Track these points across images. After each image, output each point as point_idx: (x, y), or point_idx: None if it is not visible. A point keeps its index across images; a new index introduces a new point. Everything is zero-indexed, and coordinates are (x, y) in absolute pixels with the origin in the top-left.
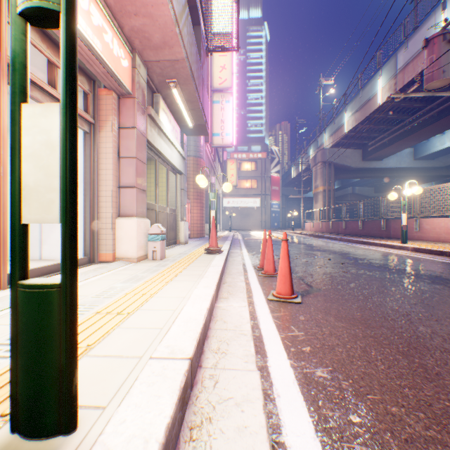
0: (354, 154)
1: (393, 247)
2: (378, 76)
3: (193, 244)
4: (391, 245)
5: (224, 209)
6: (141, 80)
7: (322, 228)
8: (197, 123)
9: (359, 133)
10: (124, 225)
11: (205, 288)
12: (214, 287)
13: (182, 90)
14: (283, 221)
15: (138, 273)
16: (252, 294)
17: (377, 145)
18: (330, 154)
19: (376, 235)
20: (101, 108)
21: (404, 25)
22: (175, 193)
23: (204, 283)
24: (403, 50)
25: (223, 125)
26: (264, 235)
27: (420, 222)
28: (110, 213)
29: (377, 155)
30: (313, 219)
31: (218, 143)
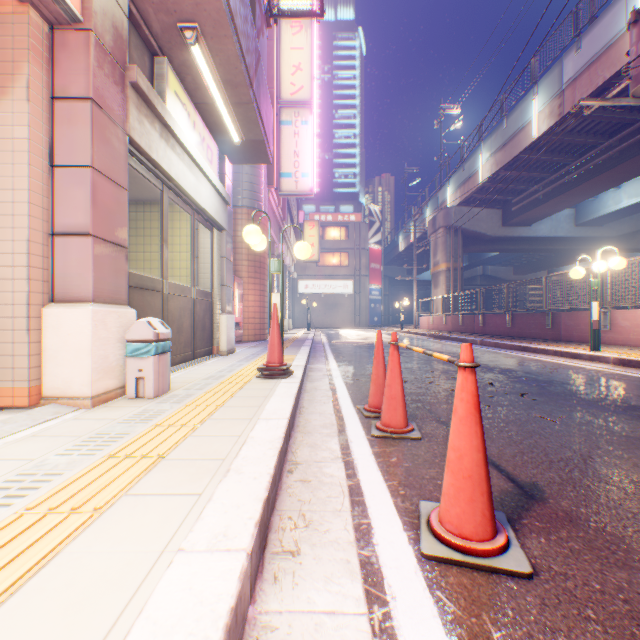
0: (490, 216)
1: (578, 356)
2: (533, 96)
3: (242, 354)
4: (574, 354)
5: (300, 297)
6: (111, 0)
7: (447, 325)
8: (249, 136)
9: (500, 185)
10: (62, 321)
11: (213, 554)
12: (246, 540)
13: (212, 53)
14: (386, 315)
15: (51, 456)
16: (368, 524)
17: (526, 203)
18: (456, 215)
19: (535, 337)
20: (2, 44)
21: (576, 14)
22: (210, 264)
23: (220, 508)
24: (574, 53)
25: (298, 160)
26: (379, 343)
27: (613, 316)
28: (22, 293)
29: (525, 218)
30: (432, 312)
31: (289, 189)
